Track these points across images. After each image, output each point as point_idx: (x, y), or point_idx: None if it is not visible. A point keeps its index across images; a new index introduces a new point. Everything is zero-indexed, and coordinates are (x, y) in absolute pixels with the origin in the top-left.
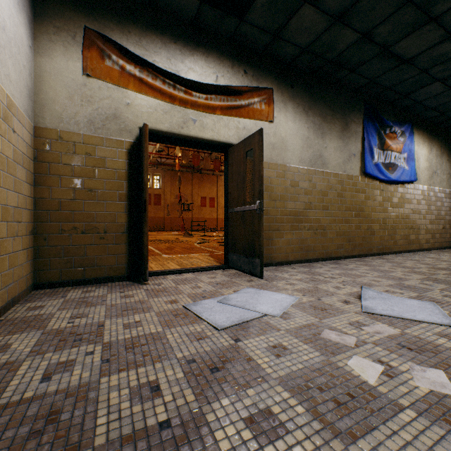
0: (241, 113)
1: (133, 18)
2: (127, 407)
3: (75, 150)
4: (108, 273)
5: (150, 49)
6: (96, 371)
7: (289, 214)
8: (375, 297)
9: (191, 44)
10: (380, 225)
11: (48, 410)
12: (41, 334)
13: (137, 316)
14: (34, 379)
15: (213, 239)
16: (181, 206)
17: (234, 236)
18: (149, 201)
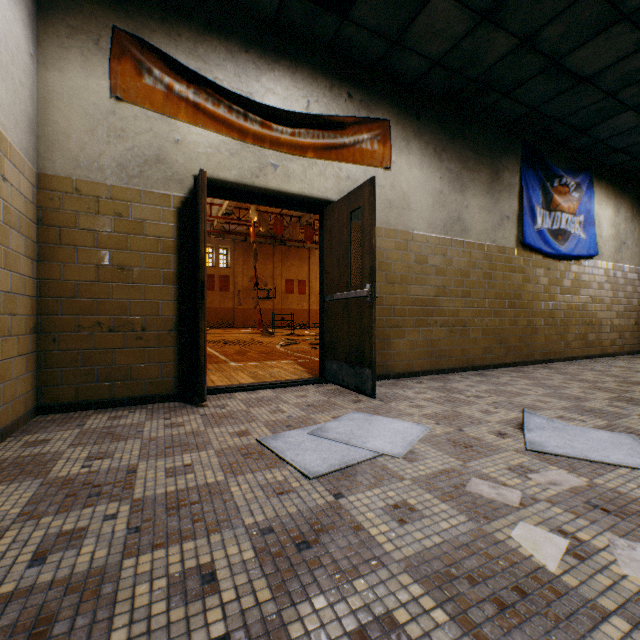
0: (343, 156)
1: (185, 15)
2: (161, 612)
3: (99, 209)
4: (148, 390)
5: (210, 61)
6: (117, 546)
7: (413, 303)
8: (544, 426)
9: (270, 53)
10: (545, 319)
11: (34, 616)
12: (40, 485)
13: (188, 457)
14: (18, 561)
15: (303, 340)
16: (257, 292)
17: (333, 335)
18: (213, 286)
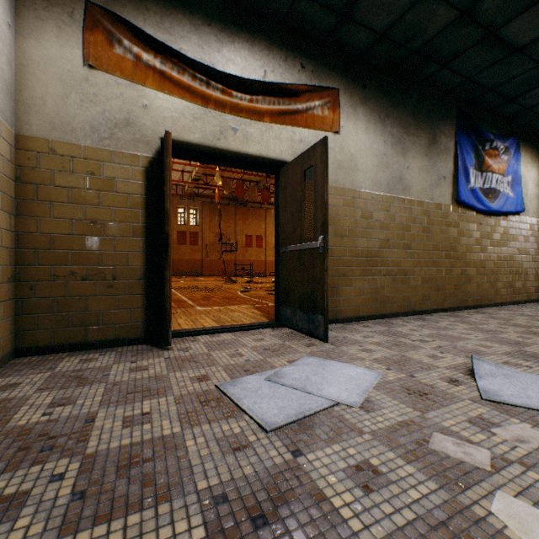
0: (297, 121)
1: None
2: None
3: (73, 167)
4: (119, 334)
5: (175, 33)
6: (56, 519)
7: (360, 255)
8: (494, 373)
9: (230, 27)
10: (477, 269)
11: None
12: None
13: (147, 404)
14: None
15: (260, 287)
16: (221, 245)
17: (287, 284)
18: (184, 241)
